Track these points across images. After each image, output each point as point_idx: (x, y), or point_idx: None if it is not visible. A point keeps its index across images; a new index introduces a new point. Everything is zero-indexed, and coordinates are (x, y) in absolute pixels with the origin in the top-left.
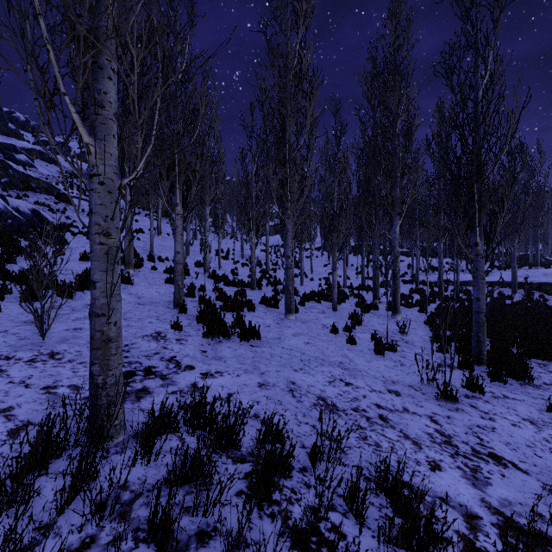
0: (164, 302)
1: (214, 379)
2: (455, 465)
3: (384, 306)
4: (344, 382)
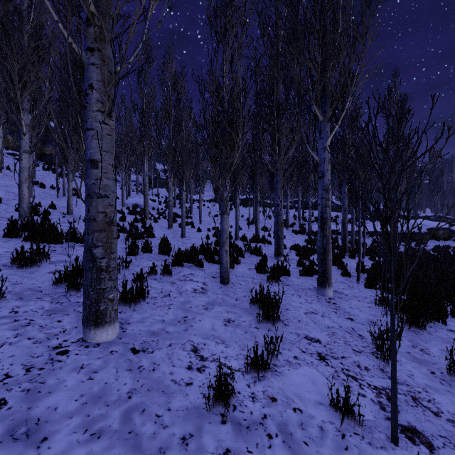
0: None
1: None
2: None
3: (293, 267)
4: None
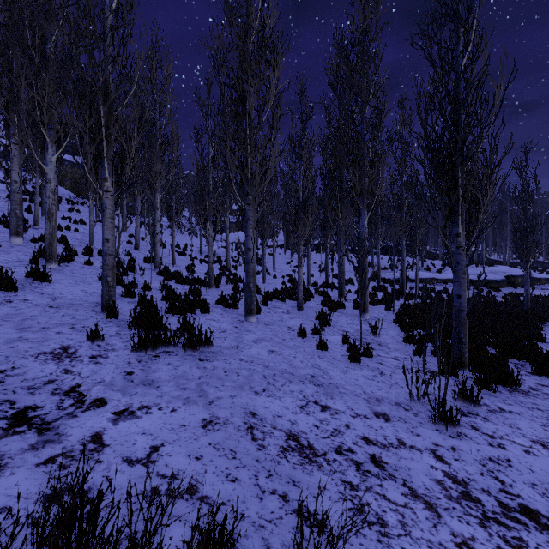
0: (89, 304)
1: (133, 422)
2: (494, 544)
3: (350, 304)
4: (320, 405)
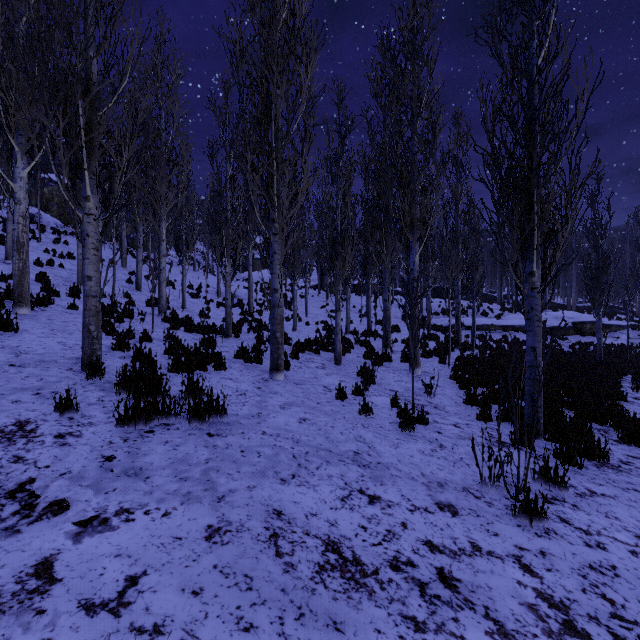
0: (66, 360)
1: (105, 536)
2: None
3: (397, 356)
4: (367, 496)
